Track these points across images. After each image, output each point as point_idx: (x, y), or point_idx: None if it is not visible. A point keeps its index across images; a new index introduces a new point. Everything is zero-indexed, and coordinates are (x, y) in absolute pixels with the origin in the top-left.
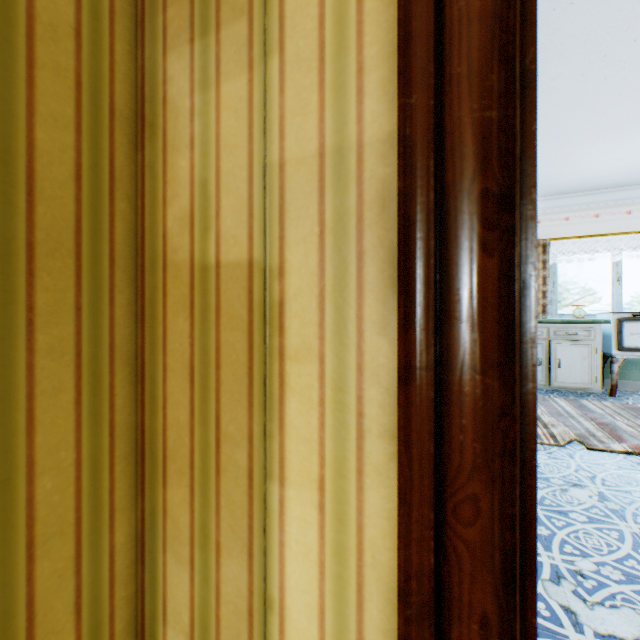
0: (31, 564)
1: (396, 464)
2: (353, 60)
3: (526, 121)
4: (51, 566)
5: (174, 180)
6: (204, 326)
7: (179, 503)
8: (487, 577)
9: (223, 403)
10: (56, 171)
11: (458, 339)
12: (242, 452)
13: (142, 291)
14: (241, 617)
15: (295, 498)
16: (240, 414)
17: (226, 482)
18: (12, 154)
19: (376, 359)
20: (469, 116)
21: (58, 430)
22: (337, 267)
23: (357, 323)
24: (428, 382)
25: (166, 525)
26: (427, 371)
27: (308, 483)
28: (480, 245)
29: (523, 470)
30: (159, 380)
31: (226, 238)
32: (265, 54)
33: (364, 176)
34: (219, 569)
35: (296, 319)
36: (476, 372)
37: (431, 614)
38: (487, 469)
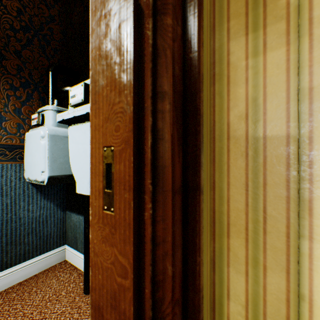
0: None
1: None
2: None
3: None
4: None
5: (234, 98)
6: (254, 165)
7: (237, 245)
8: None
9: (268, 201)
10: None
11: None
12: (281, 224)
13: (213, 149)
14: (280, 301)
15: None
16: (280, 206)
17: (270, 238)
18: None
19: None
20: None
21: None
22: None
23: None
24: None
25: (228, 255)
26: None
27: None
28: None
29: None
30: (224, 189)
31: (270, 124)
32: (298, 37)
33: None
34: (265, 278)
35: None
36: None
37: None
38: None
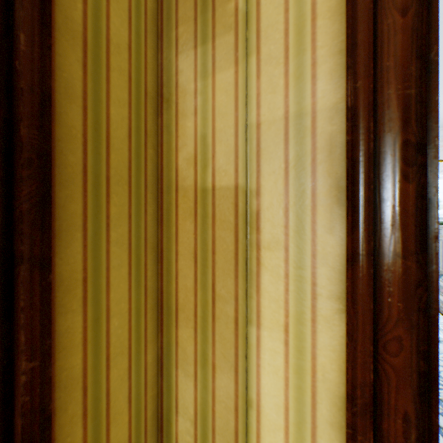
0: (108, 370)
1: (339, 316)
2: (308, 57)
3: (431, 94)
4: (117, 373)
5: (183, 135)
6: (204, 227)
7: (186, 338)
8: (407, 389)
9: (217, 276)
10: (119, 133)
11: (387, 236)
12: (230, 307)
13: (161, 205)
14: (229, 411)
15: (267, 336)
16: (229, 283)
17: (219, 325)
18: (99, 124)
19: (325, 249)
20: (395, 93)
21: (120, 290)
22: (297, 190)
23: (311, 225)
24: (368, 263)
25: (177, 352)
26: (368, 256)
27: (277, 327)
28: (402, 176)
29: (429, 322)
30: (172, 261)
31: (219, 171)
32: (246, 55)
33: (316, 131)
34: (214, 380)
35: (268, 223)
36: (400, 257)
37: (371, 411)
38: (407, 320)
